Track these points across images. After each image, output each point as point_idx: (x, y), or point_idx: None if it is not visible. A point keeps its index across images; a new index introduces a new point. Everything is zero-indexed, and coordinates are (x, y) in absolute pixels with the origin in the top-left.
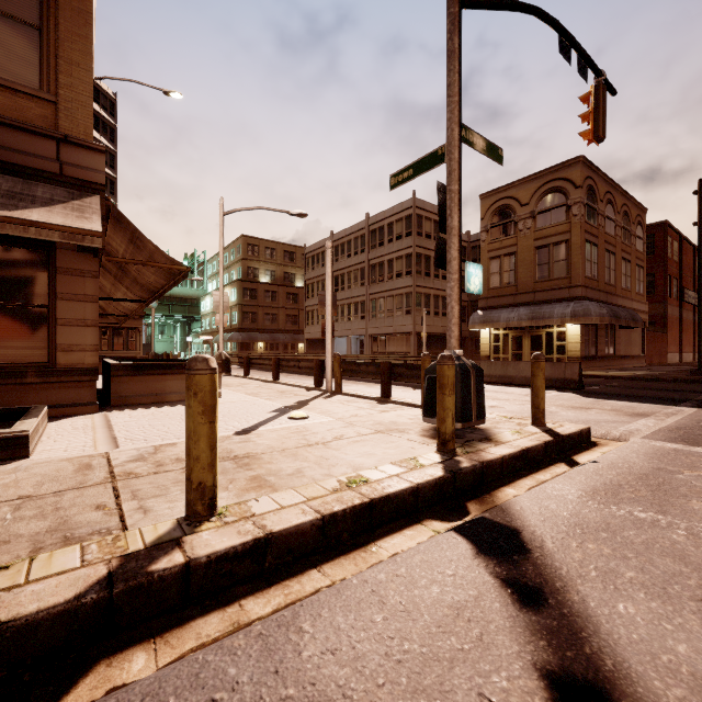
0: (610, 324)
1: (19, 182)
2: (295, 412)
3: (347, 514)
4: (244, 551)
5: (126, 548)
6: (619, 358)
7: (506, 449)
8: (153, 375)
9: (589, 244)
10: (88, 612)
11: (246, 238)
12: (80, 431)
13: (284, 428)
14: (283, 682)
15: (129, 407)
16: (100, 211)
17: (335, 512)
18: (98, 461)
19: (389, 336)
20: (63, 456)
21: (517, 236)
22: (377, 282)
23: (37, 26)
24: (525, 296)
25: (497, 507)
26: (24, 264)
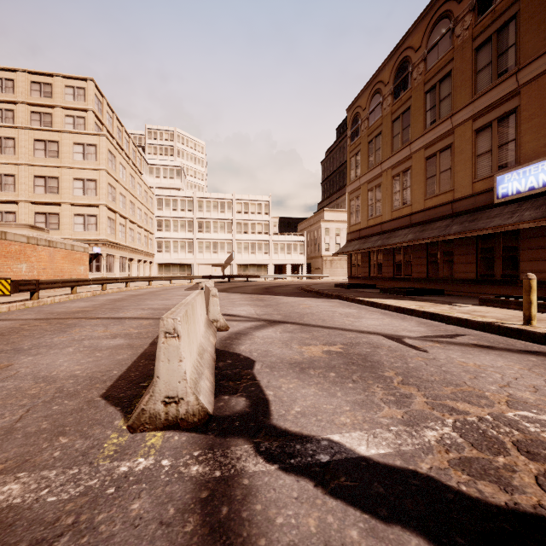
0: None
1: None
2: None
3: None
4: (514, 329)
5: (500, 322)
6: None
7: None
8: None
9: None
10: (480, 324)
11: None
12: None
13: None
14: (474, 334)
15: None
16: None
17: None
18: None
19: None
20: None
21: None
22: None
23: None
24: None
25: None
26: None
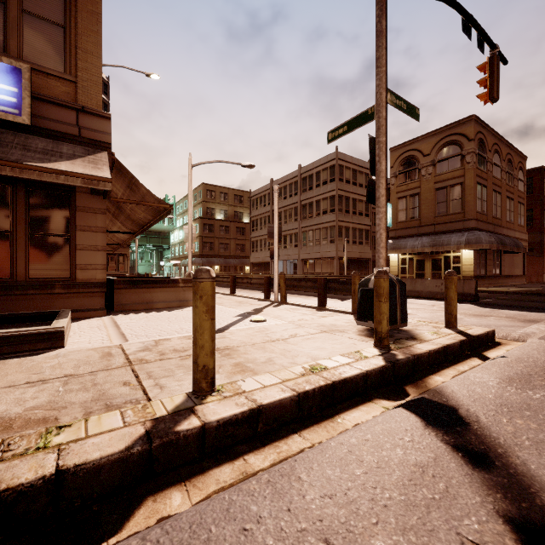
0: (497, 249)
1: (50, 142)
2: (256, 317)
3: (315, 393)
4: (242, 418)
5: (154, 414)
6: (504, 277)
7: (430, 345)
8: (144, 288)
9: (480, 185)
10: (135, 460)
11: (205, 185)
12: (96, 329)
13: (249, 328)
14: (296, 518)
15: (128, 312)
16: (108, 163)
17: (307, 391)
18: (115, 350)
19: (317, 260)
20: (88, 347)
21: (420, 180)
22: (307, 218)
23: (62, 25)
24: (427, 228)
25: (431, 390)
26: (53, 204)
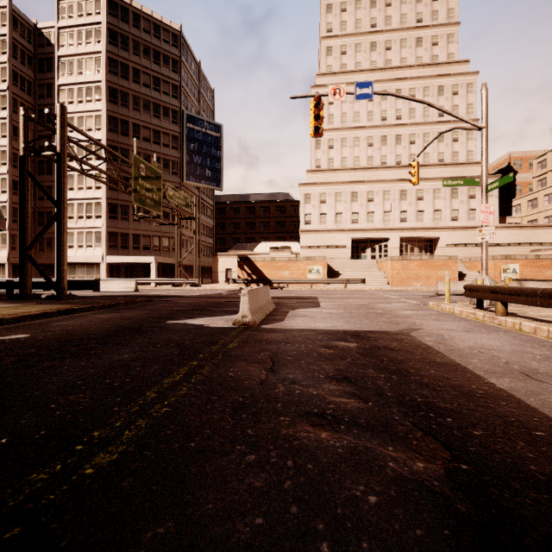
0: None
1: None
2: None
3: None
4: None
5: None
6: None
7: None
8: None
9: None
10: None
11: None
12: None
13: None
14: None
15: None
16: None
17: None
18: None
19: None
20: None
21: None
22: None
23: None
24: None
25: None
26: None
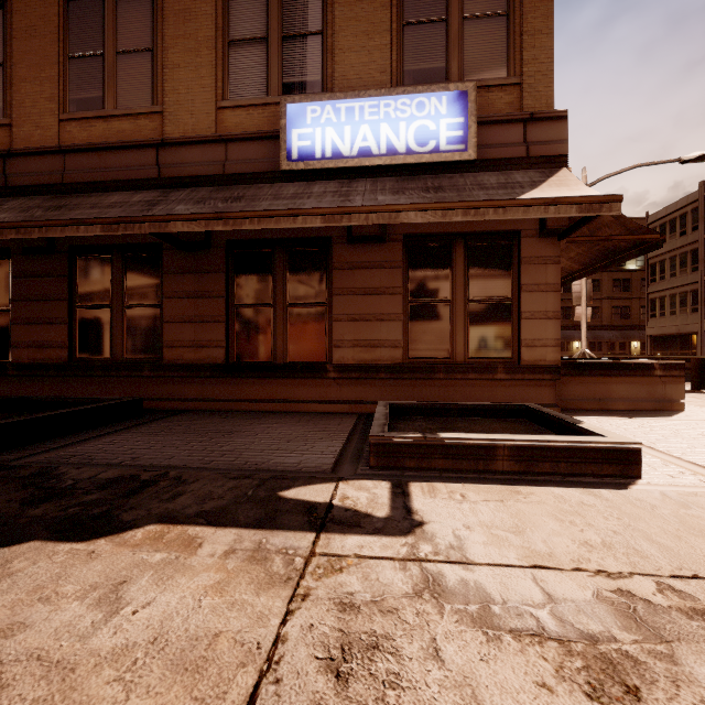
0: None
1: (498, 175)
2: None
3: None
4: None
5: None
6: None
7: None
8: (595, 376)
9: None
10: None
11: None
12: None
13: None
14: None
15: (580, 413)
16: (579, 181)
17: None
18: None
19: None
20: (694, 487)
21: None
22: None
23: (505, 12)
24: None
25: None
26: (492, 260)
